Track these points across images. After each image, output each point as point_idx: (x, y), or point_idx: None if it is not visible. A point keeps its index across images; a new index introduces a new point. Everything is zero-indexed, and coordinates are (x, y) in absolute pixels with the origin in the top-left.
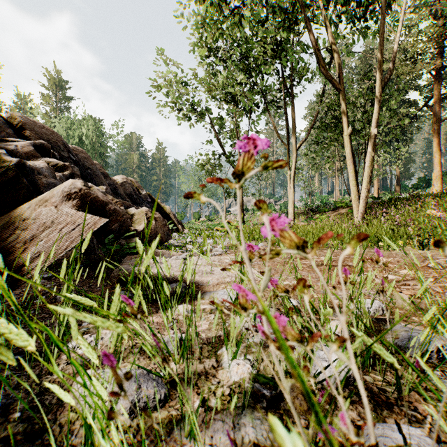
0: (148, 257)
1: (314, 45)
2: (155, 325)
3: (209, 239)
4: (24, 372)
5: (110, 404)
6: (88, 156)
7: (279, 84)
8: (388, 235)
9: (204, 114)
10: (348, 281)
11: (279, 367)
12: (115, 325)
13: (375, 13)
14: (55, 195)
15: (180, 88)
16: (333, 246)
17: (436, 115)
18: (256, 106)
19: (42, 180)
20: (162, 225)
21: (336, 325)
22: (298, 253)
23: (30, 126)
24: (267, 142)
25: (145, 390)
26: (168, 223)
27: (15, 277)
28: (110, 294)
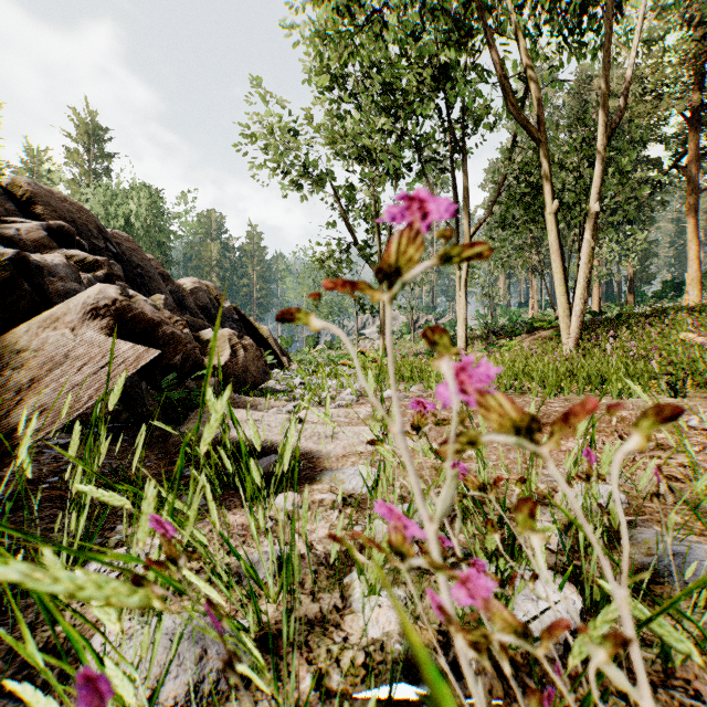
0: (215, 426)
1: (499, 70)
2: (238, 530)
3: (332, 380)
4: (8, 619)
5: (149, 686)
6: (137, 246)
7: (442, 132)
8: (619, 373)
9: (324, 181)
10: (569, 460)
11: (474, 689)
12: (127, 588)
13: (595, 19)
14: (72, 310)
15: (285, 139)
16: (530, 392)
17: (691, 182)
18: (406, 167)
19: (56, 285)
20: (255, 357)
21: (547, 535)
22: (517, 444)
23: (43, 198)
24: (447, 205)
25: (215, 659)
26: (266, 353)
27: (1, 449)
28: (166, 473)
